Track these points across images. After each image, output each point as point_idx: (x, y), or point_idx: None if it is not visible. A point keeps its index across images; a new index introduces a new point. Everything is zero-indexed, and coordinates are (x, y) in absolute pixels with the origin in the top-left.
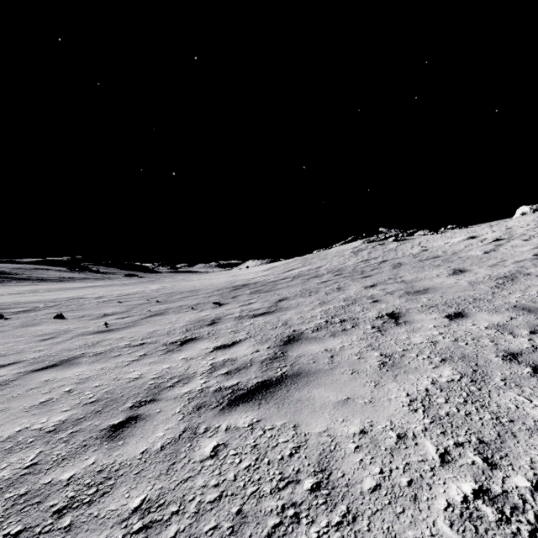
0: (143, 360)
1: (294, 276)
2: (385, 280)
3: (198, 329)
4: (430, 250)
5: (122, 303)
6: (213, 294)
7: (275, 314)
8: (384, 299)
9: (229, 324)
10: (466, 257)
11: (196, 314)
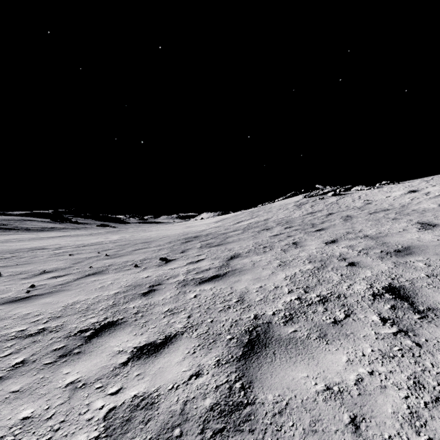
0: (6, 381)
1: (244, 229)
2: (344, 234)
3: (128, 302)
4: (374, 203)
5: (71, 256)
6: (164, 247)
7: (227, 280)
8: (362, 262)
9: (168, 295)
10: (422, 210)
11: (136, 275)
